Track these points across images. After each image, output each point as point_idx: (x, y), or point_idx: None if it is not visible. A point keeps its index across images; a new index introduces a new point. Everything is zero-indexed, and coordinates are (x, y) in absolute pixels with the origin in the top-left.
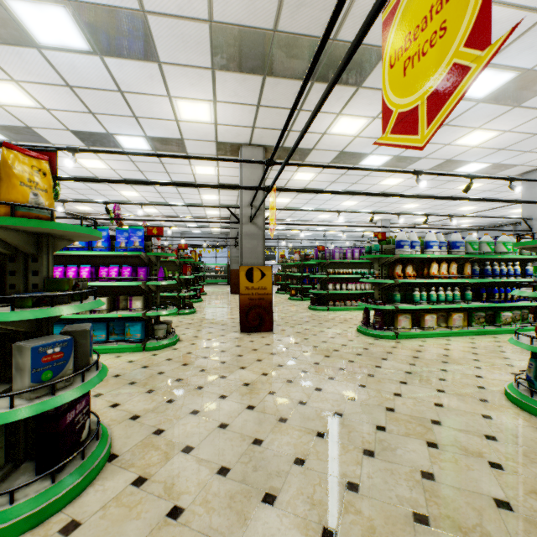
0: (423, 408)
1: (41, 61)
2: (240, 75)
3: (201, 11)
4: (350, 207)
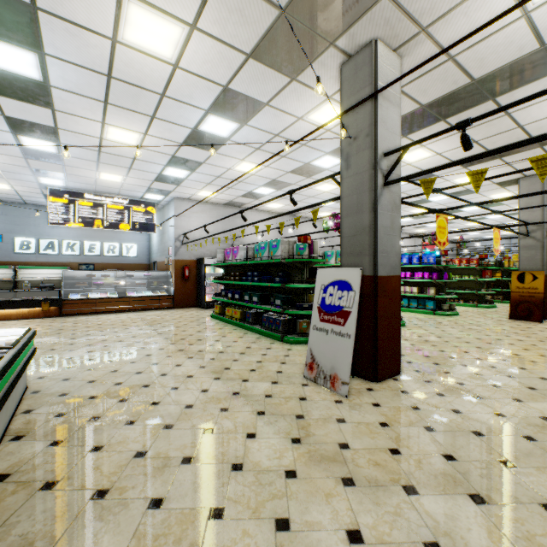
0: None
1: None
2: (482, 163)
3: (446, 161)
4: None
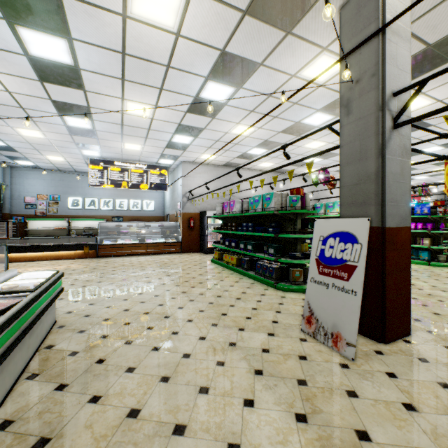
0: None
1: None
2: None
3: None
4: None
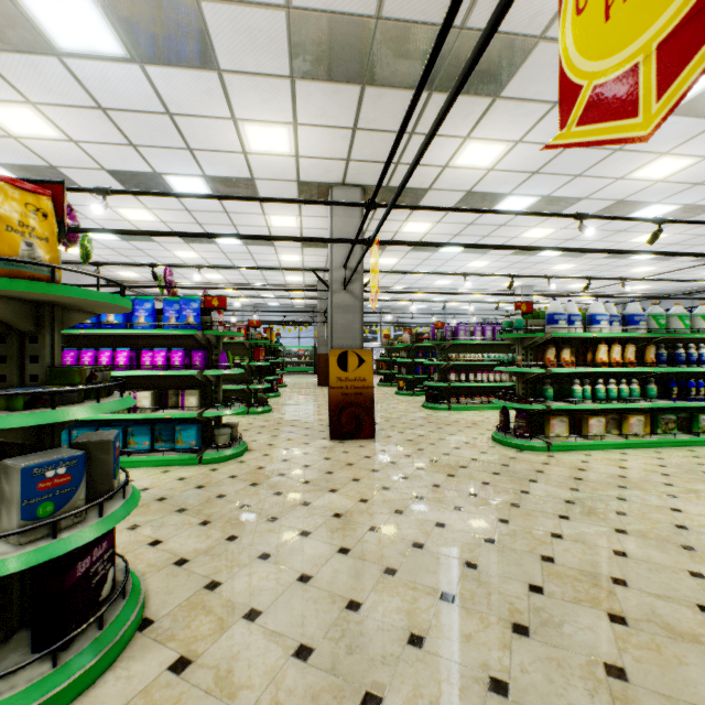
0: (597, 558)
1: (63, 74)
2: (329, 85)
3: None
4: (479, 270)
